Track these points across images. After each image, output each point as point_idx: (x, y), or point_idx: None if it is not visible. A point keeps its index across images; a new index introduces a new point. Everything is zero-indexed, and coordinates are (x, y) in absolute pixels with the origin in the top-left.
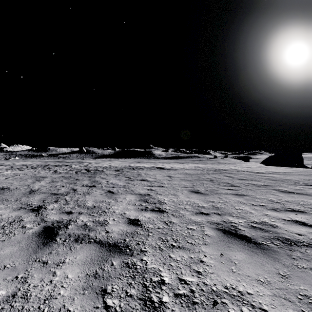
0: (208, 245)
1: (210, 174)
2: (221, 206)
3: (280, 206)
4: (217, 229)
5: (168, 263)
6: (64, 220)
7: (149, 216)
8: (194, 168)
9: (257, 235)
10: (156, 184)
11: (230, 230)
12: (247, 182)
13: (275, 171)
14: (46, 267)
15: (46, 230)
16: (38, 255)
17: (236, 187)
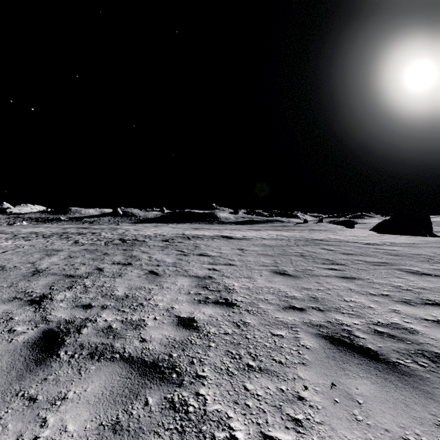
0: (309, 367)
1: (300, 246)
2: (321, 297)
3: (413, 296)
4: (320, 336)
5: (243, 400)
6: (76, 319)
7: (210, 312)
8: (276, 237)
9: (387, 347)
10: (221, 261)
11: (342, 338)
12: (356, 258)
13: (394, 242)
14: (31, 409)
15: (45, 336)
16: (24, 383)
17: (341, 266)
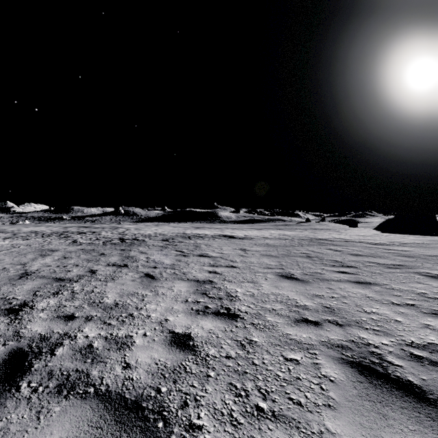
0: (338, 412)
1: (304, 246)
2: (337, 307)
3: None
4: (344, 362)
5: None
6: (53, 335)
7: (210, 326)
8: (278, 237)
9: (433, 380)
10: (222, 262)
11: (373, 366)
12: (367, 260)
13: (403, 242)
14: None
15: (10, 359)
16: None
17: (353, 269)
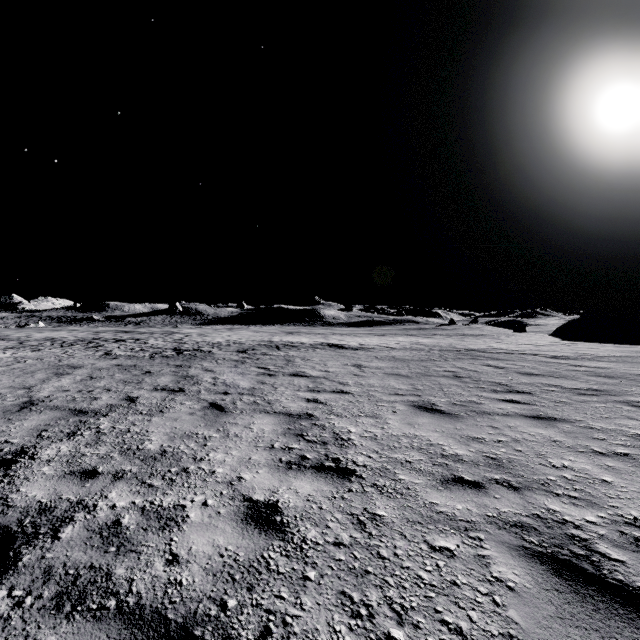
0: None
1: (449, 360)
2: (507, 457)
3: None
4: (527, 553)
5: None
6: (60, 503)
7: (309, 490)
8: (410, 346)
9: None
10: (327, 386)
11: (576, 562)
12: (545, 382)
13: (597, 355)
14: None
15: None
16: None
17: (525, 396)
